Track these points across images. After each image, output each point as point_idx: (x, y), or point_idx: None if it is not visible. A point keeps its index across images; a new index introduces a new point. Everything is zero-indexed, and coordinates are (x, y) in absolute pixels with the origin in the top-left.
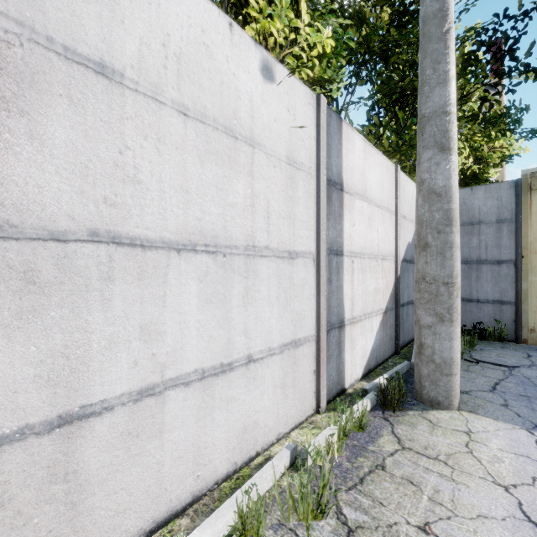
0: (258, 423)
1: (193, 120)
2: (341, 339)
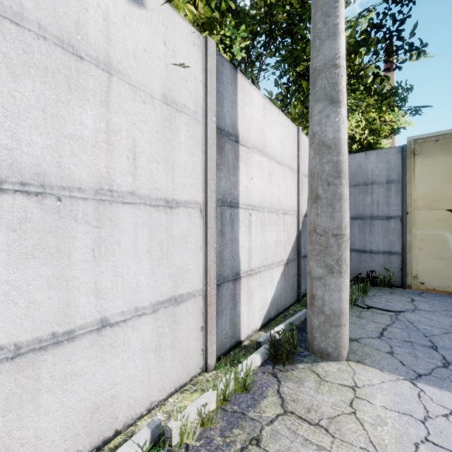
0: (117, 396)
1: None
2: (237, 291)
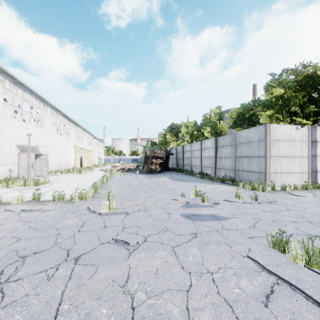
0: (295, 182)
1: (285, 141)
2: (316, 175)
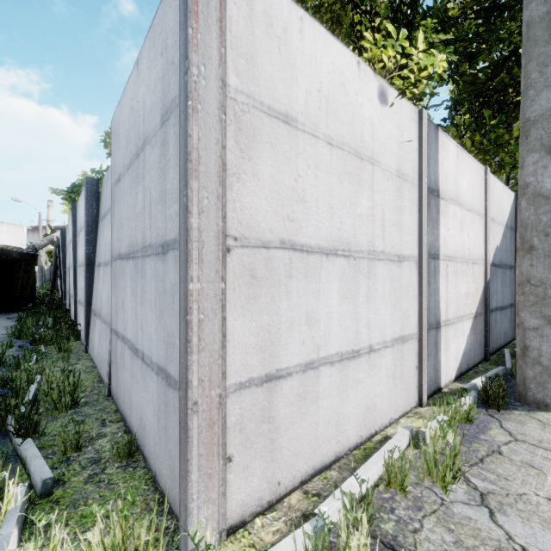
0: (376, 405)
1: (335, 148)
2: (438, 339)
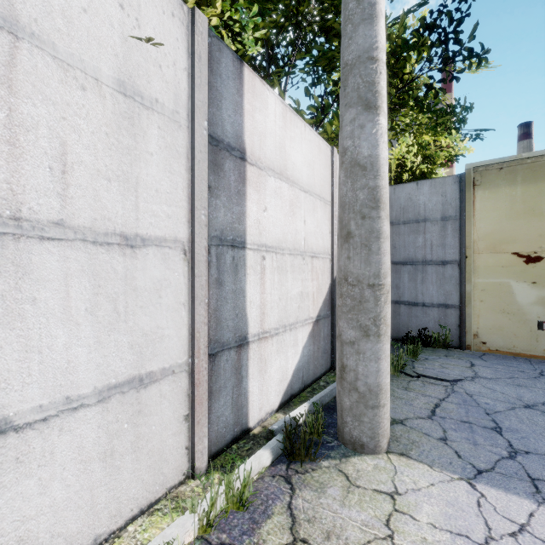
0: (30, 538)
1: None
2: (243, 362)
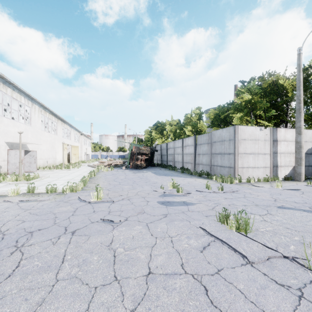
0: (259, 176)
1: (251, 140)
2: (277, 169)
